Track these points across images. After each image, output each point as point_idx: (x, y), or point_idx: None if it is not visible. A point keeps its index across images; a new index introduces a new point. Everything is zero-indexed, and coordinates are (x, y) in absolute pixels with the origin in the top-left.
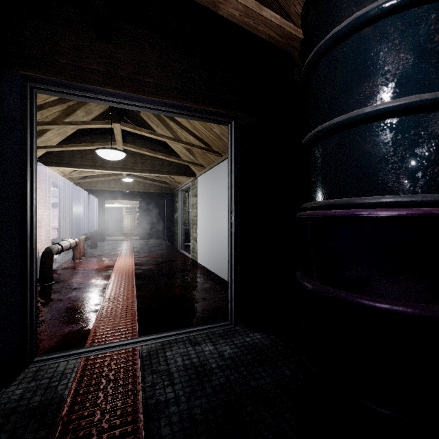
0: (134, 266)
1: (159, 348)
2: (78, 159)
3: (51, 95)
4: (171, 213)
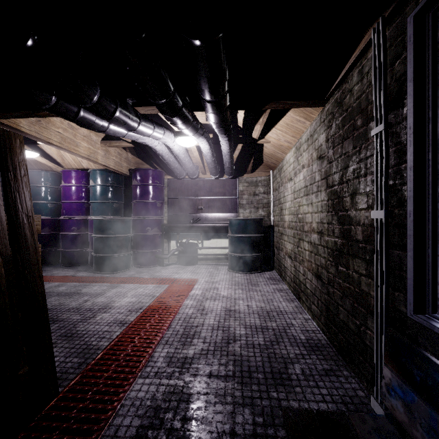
0: None
1: None
2: None
3: None
4: None
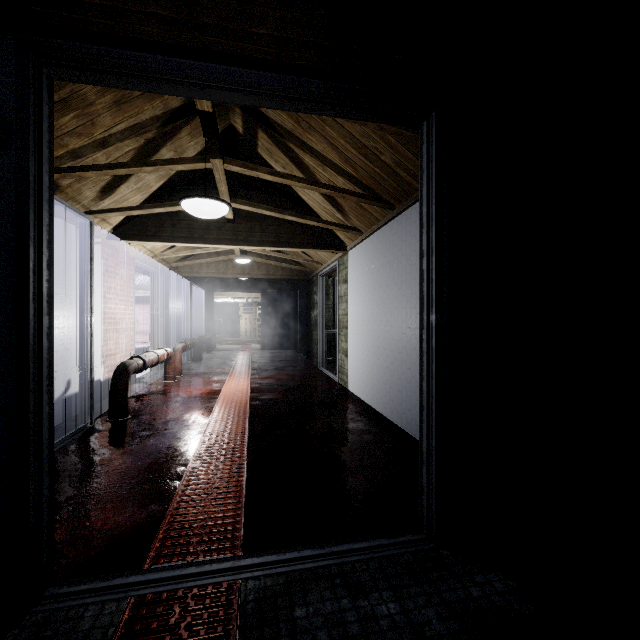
0: (249, 393)
1: (280, 593)
2: (168, 228)
3: (77, 79)
4: (307, 311)
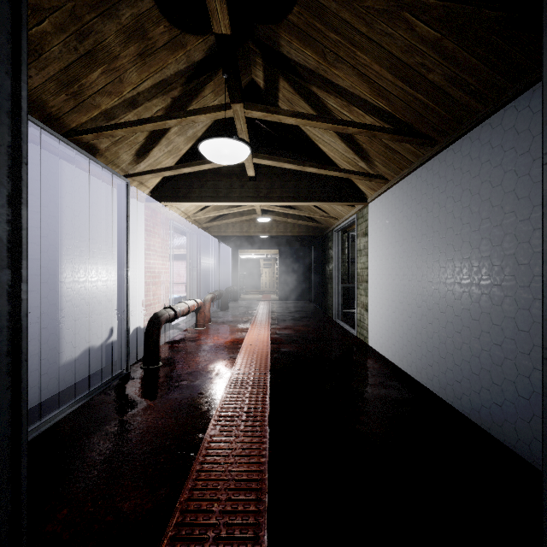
0: (269, 345)
1: None
2: (197, 189)
3: None
4: (321, 265)
